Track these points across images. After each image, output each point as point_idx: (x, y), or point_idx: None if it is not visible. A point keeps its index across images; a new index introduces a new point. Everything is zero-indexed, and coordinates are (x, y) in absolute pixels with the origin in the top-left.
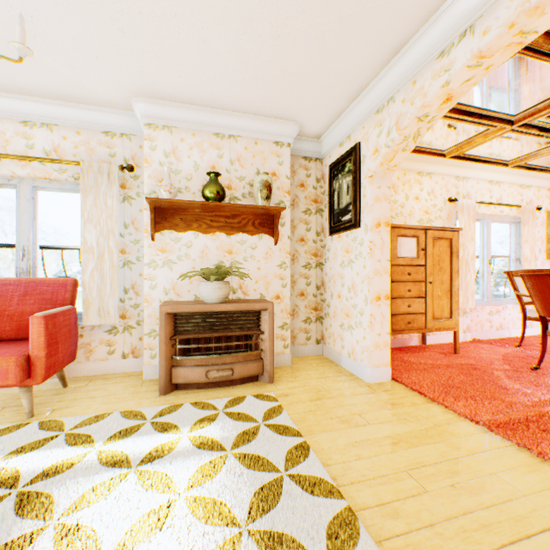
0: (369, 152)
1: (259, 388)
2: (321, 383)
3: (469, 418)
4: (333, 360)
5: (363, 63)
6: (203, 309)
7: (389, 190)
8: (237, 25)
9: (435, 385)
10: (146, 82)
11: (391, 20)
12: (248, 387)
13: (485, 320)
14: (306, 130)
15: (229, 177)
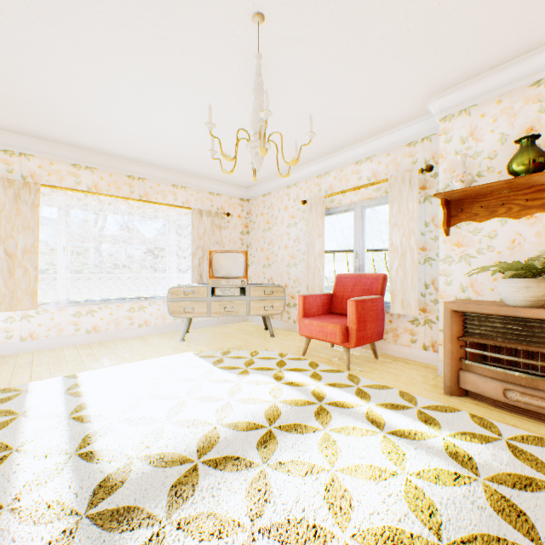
0: None
1: None
2: None
3: None
4: None
5: None
6: (498, 312)
7: None
8: None
9: None
10: (433, 81)
11: None
12: None
13: None
14: None
15: None
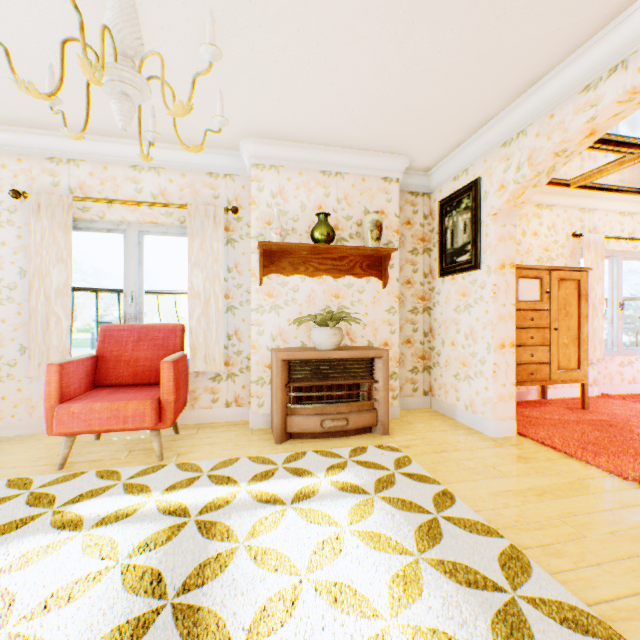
0: (493, 188)
1: (375, 440)
2: (440, 436)
3: (615, 473)
4: (445, 413)
5: (492, 96)
6: (317, 356)
7: (514, 228)
8: (368, 67)
9: (568, 441)
10: (260, 124)
11: (531, 55)
12: (363, 438)
13: (614, 372)
14: (415, 163)
15: (336, 217)
